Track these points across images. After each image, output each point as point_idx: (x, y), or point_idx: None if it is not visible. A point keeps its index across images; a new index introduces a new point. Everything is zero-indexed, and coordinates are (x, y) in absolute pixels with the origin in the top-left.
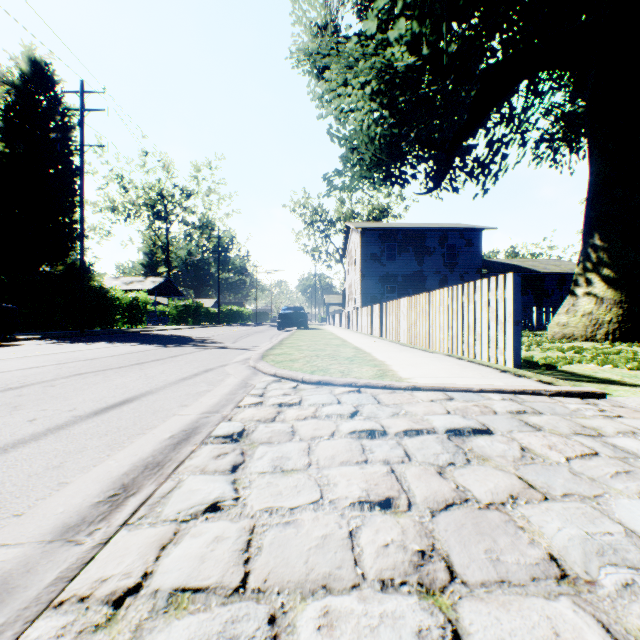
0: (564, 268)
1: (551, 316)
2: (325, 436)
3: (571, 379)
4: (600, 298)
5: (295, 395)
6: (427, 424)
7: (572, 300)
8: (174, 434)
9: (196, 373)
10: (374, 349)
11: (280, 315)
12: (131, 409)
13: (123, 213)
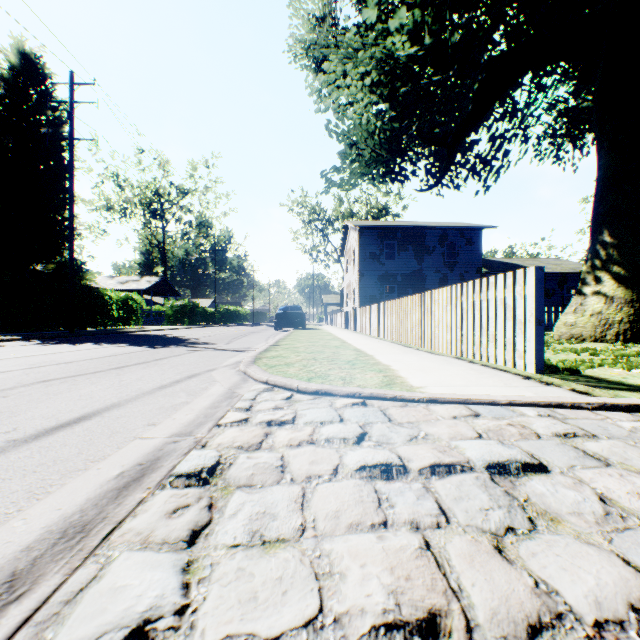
0: (565, 267)
1: (553, 316)
2: (325, 475)
3: (602, 386)
4: (610, 297)
5: (288, 409)
6: (458, 455)
7: (580, 299)
8: (124, 470)
9: (178, 380)
10: (376, 351)
11: (277, 315)
12: (84, 430)
13: (119, 212)
